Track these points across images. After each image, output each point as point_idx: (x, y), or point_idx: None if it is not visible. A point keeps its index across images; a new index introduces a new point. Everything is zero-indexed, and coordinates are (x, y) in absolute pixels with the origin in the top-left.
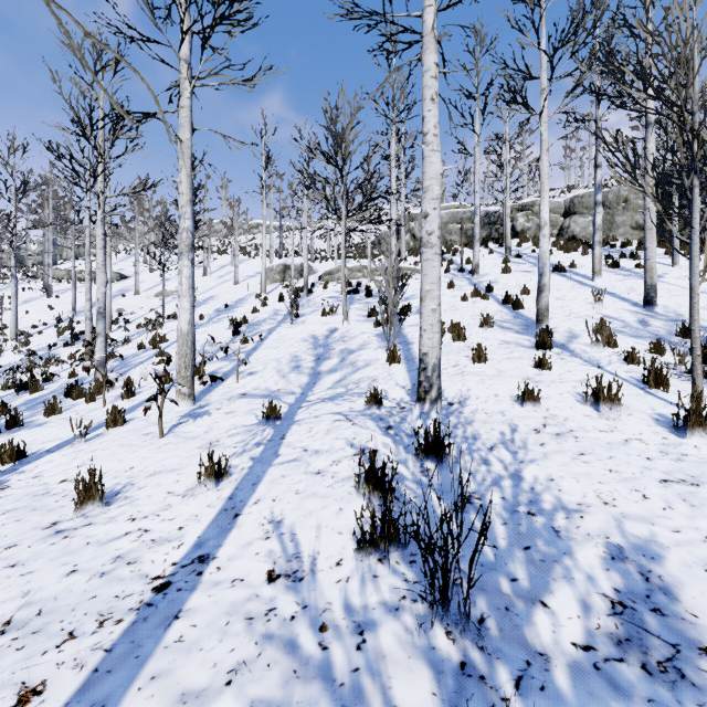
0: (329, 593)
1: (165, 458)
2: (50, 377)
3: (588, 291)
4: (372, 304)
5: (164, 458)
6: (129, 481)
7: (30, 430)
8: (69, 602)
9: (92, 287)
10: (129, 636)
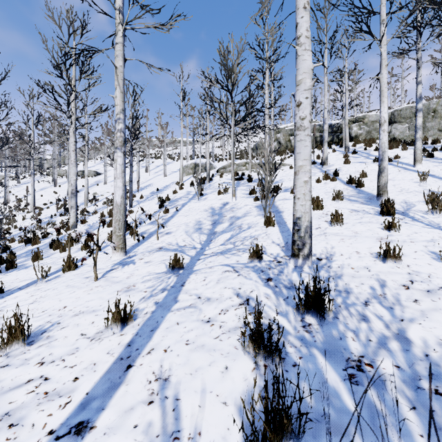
0: None
1: (91, 300)
2: (46, 235)
3: (412, 173)
4: (252, 186)
5: (90, 299)
6: (58, 319)
7: (18, 271)
8: None
9: (80, 180)
10: None
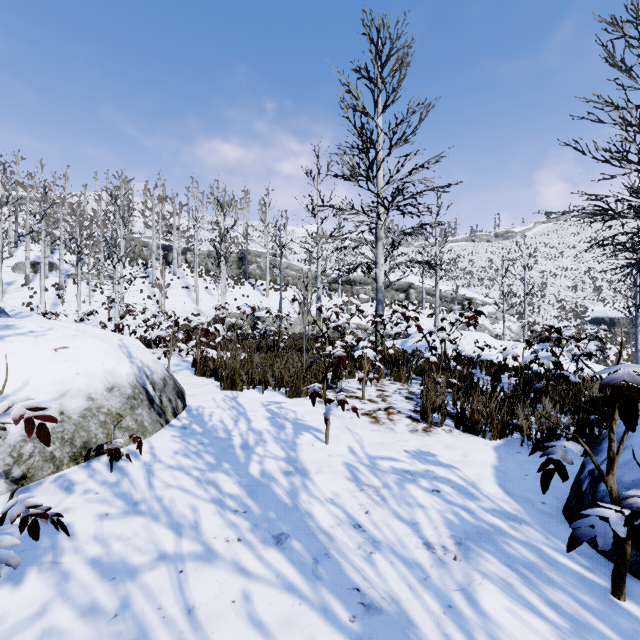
0: None
1: None
2: None
3: (188, 299)
4: (104, 298)
5: None
6: None
7: None
8: None
9: None
10: None
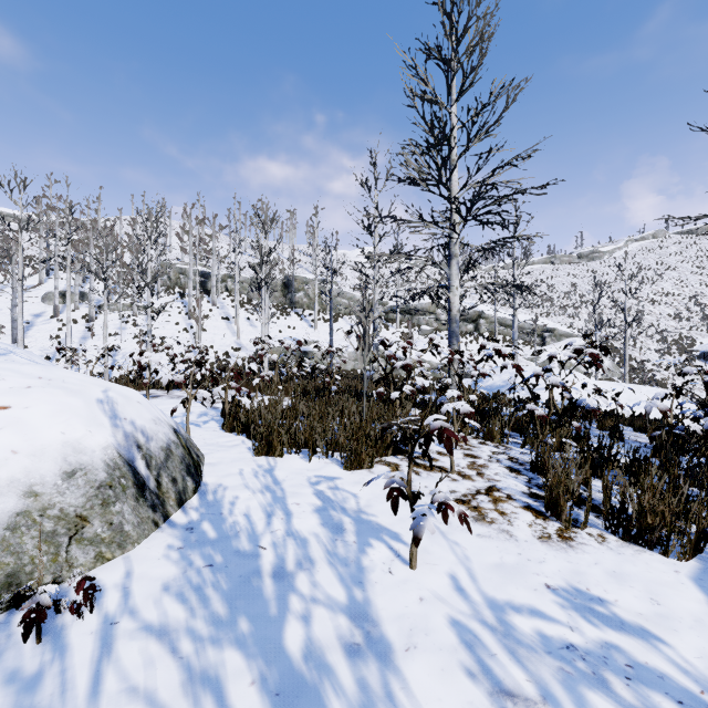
0: None
1: None
2: None
3: (228, 331)
4: (137, 331)
5: None
6: None
7: None
8: None
9: None
10: None
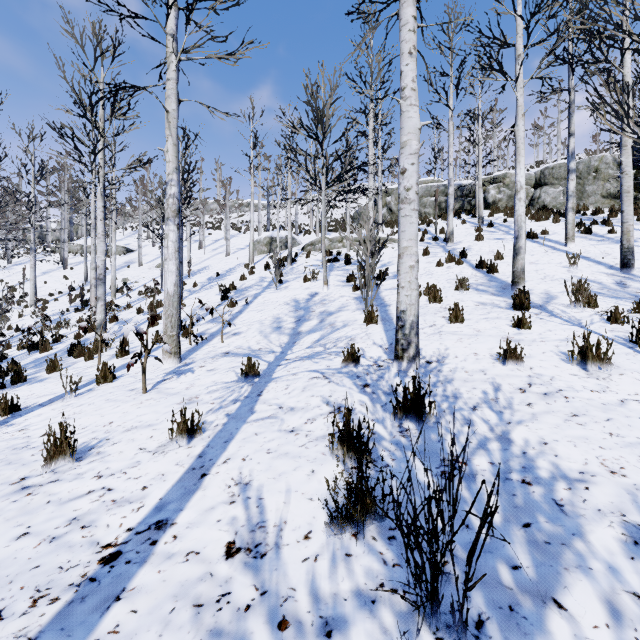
0: (294, 575)
1: (144, 414)
2: (59, 338)
3: (561, 255)
4: (351, 270)
5: (143, 414)
6: (106, 435)
7: (31, 385)
8: (9, 572)
9: None
10: (60, 621)
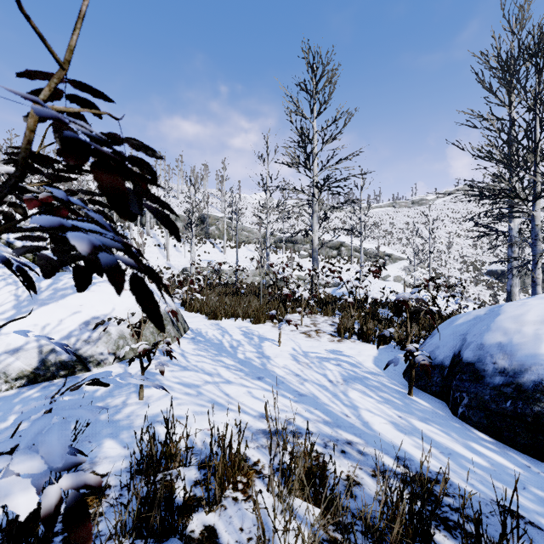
0: None
1: None
2: None
3: (160, 255)
4: None
5: None
6: None
7: None
8: None
9: None
10: None
